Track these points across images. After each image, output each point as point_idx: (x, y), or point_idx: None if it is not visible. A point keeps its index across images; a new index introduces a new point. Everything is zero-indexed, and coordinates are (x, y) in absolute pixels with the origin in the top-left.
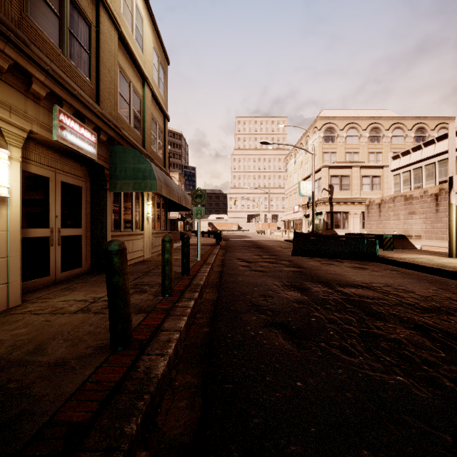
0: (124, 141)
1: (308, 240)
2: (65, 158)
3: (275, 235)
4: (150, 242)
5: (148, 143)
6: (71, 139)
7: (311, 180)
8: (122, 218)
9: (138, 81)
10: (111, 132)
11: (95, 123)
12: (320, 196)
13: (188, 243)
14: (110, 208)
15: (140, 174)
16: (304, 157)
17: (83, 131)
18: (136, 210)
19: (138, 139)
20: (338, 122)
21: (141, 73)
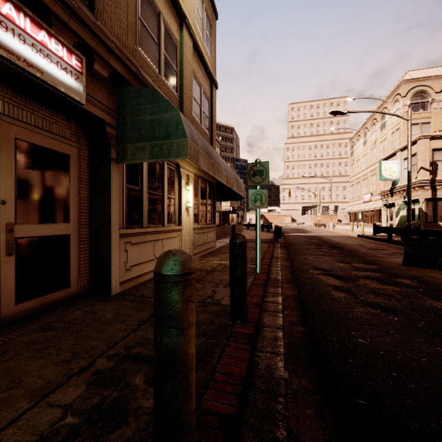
0: (144, 87)
1: (436, 241)
2: (27, 100)
3: (341, 229)
4: (191, 240)
5: (188, 108)
6: (6, 41)
7: (397, 158)
8: (145, 207)
9: (173, 18)
10: (117, 64)
11: (77, 33)
12: (413, 179)
13: (243, 254)
14: (118, 190)
15: (161, 130)
16: (379, 134)
17: (46, 38)
18: (169, 196)
19: (172, 99)
20: (432, 83)
21: (176, 6)
